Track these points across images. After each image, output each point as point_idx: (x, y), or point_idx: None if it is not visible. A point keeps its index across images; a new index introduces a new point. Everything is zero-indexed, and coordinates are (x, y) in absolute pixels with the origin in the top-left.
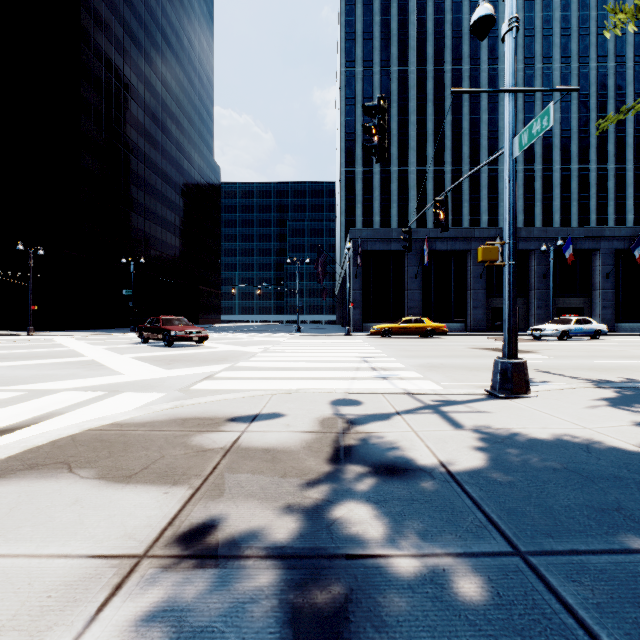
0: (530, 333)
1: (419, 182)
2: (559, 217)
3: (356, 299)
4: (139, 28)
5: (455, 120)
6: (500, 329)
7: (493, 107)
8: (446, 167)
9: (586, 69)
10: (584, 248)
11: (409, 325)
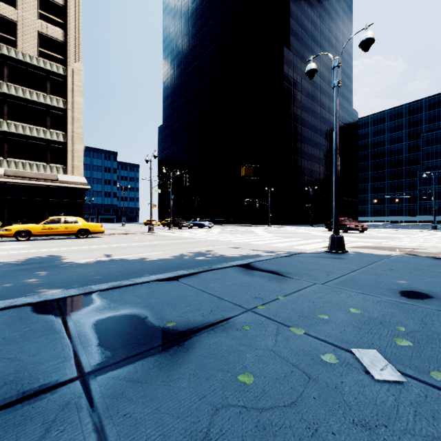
0: None
1: None
2: None
3: None
4: (308, 54)
5: None
6: None
7: None
8: None
9: None
10: None
11: None
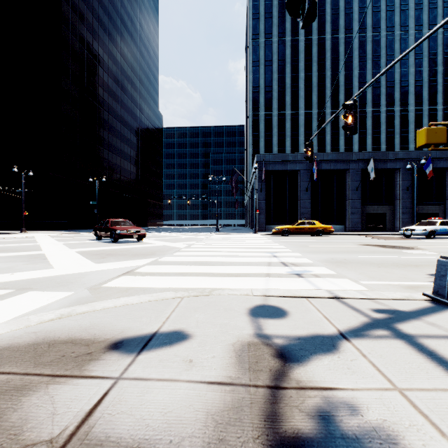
0: (402, 232)
1: (306, 121)
2: (413, 146)
3: (261, 207)
4: (104, 15)
5: (334, 75)
6: (372, 230)
7: (362, 65)
8: (327, 110)
9: (434, 34)
10: (439, 167)
11: (303, 226)
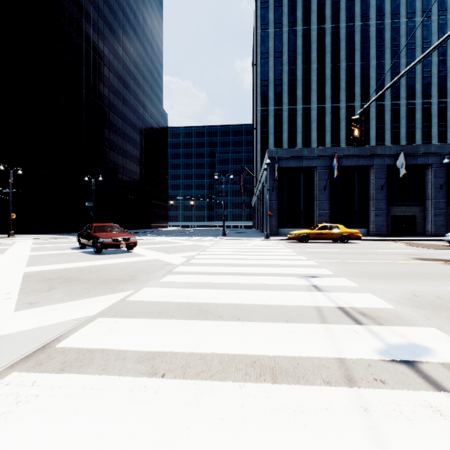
0: (448, 239)
1: (319, 116)
2: (436, 141)
3: (272, 208)
4: (105, 6)
5: (349, 66)
6: (399, 234)
7: (380, 54)
8: (341, 104)
9: None
10: None
11: (325, 231)
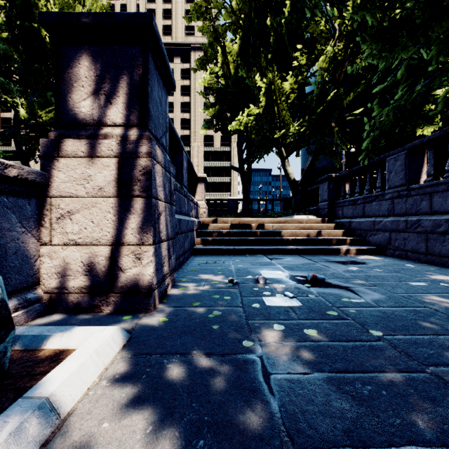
0: None
1: None
2: None
3: None
4: None
5: None
6: None
7: None
8: None
9: None
10: None
11: None
